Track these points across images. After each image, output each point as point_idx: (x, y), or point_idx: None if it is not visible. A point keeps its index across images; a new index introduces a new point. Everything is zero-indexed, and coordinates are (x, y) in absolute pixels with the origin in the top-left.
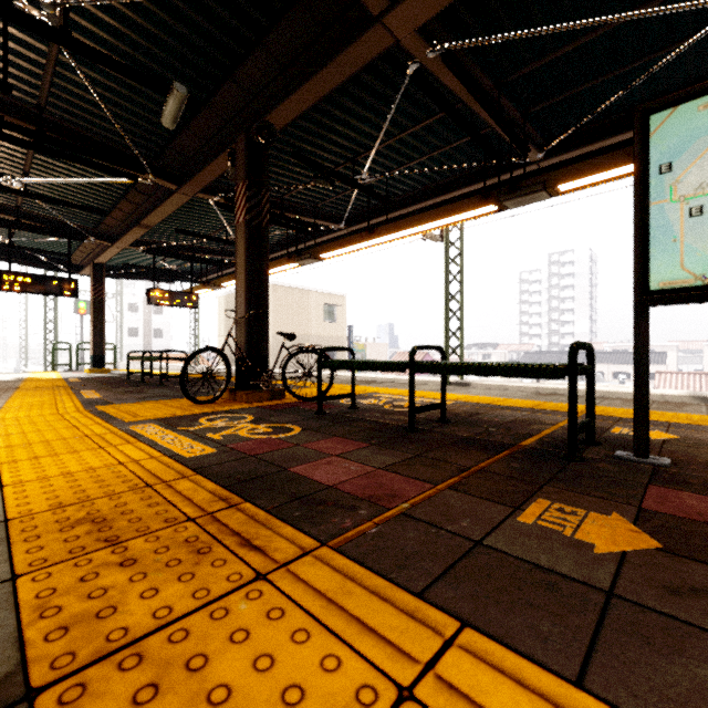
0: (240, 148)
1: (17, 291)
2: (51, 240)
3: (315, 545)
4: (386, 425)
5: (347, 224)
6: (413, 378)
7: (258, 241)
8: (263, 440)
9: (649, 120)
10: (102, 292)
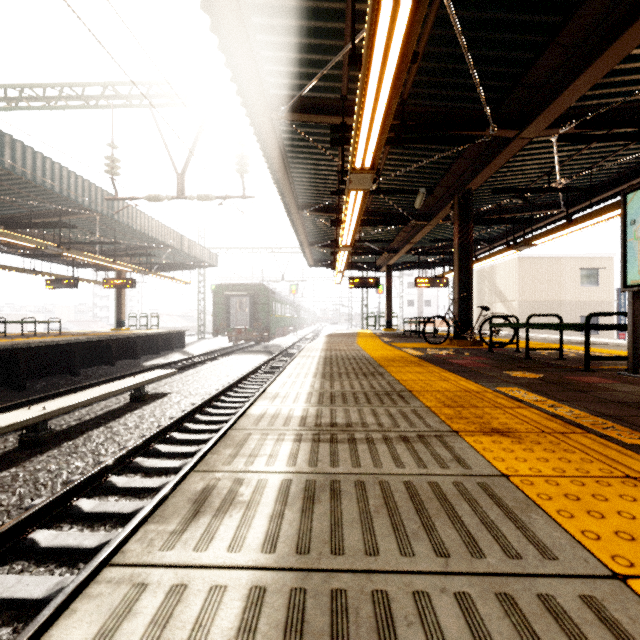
0: (455, 203)
1: (354, 287)
2: (367, 257)
3: (434, 366)
4: (518, 357)
5: (570, 205)
6: (527, 332)
7: (466, 253)
8: (446, 355)
9: (626, 197)
10: (390, 282)
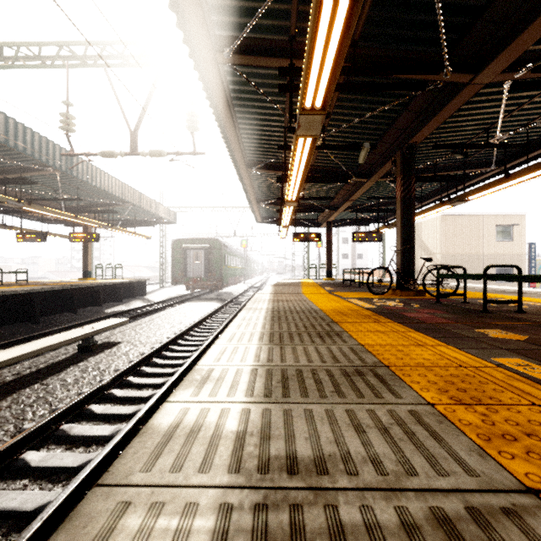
0: (398, 158)
1: (298, 241)
2: (309, 214)
3: (393, 322)
4: (472, 309)
5: (500, 164)
6: (485, 283)
7: (409, 206)
8: (397, 307)
9: None
10: (330, 237)
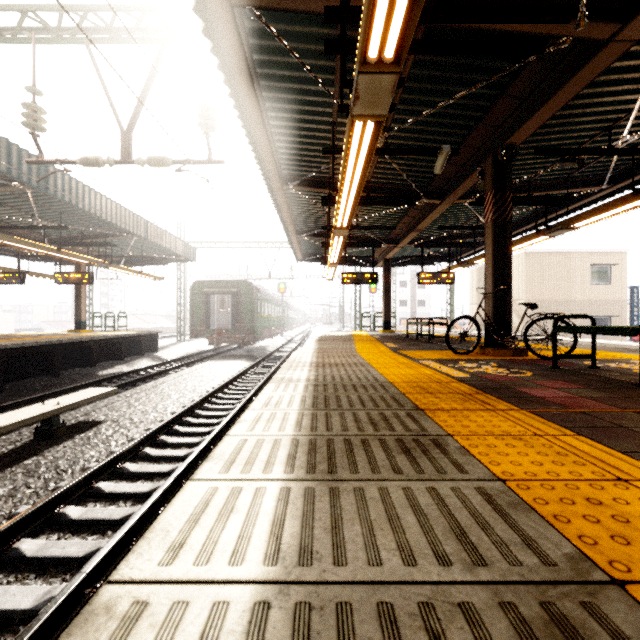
0: (488, 167)
1: (349, 283)
2: (363, 249)
3: (518, 409)
4: (618, 381)
5: (613, 181)
6: None
7: (503, 233)
8: (501, 376)
9: None
10: (389, 278)
